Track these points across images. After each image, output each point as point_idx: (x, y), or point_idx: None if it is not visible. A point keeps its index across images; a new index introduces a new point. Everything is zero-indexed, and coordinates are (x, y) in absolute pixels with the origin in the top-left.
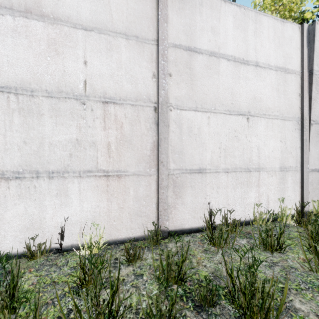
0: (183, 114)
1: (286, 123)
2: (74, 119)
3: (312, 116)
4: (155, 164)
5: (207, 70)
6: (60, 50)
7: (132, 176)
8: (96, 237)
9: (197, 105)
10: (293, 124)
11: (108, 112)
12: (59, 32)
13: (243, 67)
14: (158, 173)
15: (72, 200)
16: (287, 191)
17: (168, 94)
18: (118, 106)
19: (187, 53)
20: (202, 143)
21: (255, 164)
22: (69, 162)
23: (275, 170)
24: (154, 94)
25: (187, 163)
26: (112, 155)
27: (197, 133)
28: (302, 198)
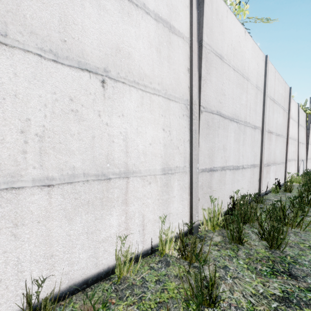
0: None
1: (171, 104)
2: None
3: (202, 101)
4: None
5: None
6: None
7: None
8: None
9: None
10: (180, 108)
11: None
12: None
13: None
14: None
15: None
16: (173, 202)
17: None
18: None
19: None
20: None
21: (120, 165)
22: None
23: (155, 173)
24: None
25: None
26: None
27: None
28: (191, 208)
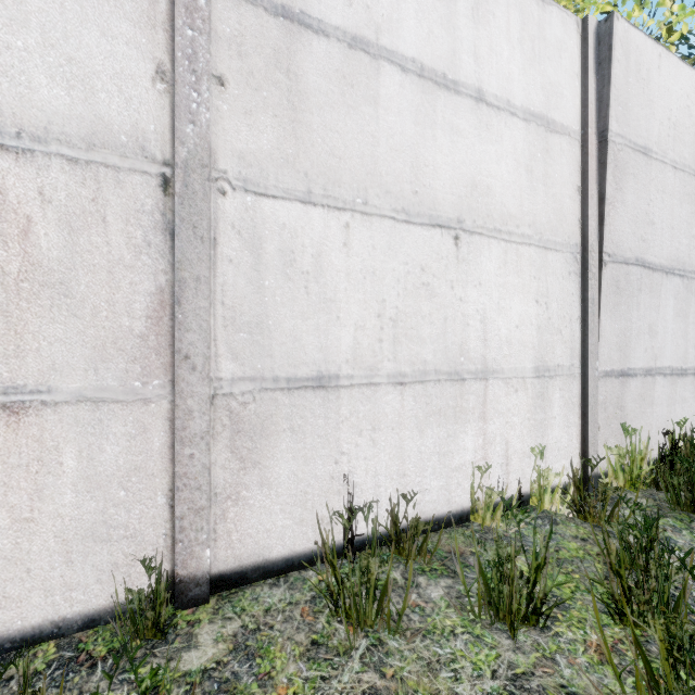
0: (266, 209)
1: (549, 257)
2: None
3: (607, 244)
4: (164, 365)
5: (341, 86)
6: None
7: (72, 405)
8: None
9: (312, 186)
10: (565, 260)
11: None
12: None
13: (445, 96)
14: (174, 392)
15: None
16: (551, 427)
17: (212, 142)
18: (12, 158)
19: (280, 25)
20: (328, 300)
21: (477, 360)
22: None
23: (524, 375)
24: (161, 134)
25: (280, 360)
26: None
27: (312, 271)
28: (584, 442)
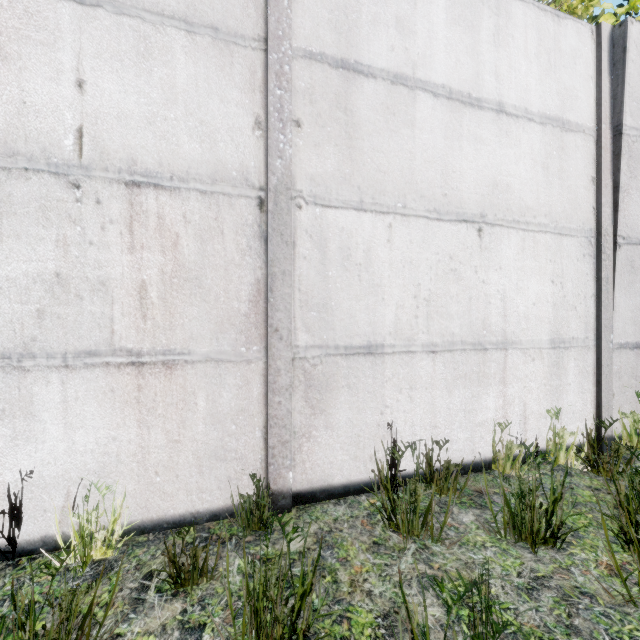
0: (330, 217)
1: (564, 242)
2: (50, 223)
3: (621, 228)
4: (260, 335)
5: (386, 115)
6: (12, 50)
7: (202, 363)
8: (74, 532)
9: (363, 197)
10: (579, 244)
11: (141, 208)
12: (8, 4)
13: (469, 112)
14: (267, 356)
15: (45, 425)
16: (566, 392)
17: (292, 170)
18: (168, 194)
19: (339, 75)
20: (375, 285)
21: (497, 333)
22: (36, 332)
23: (540, 346)
24: (258, 168)
25: (339, 333)
26: (152, 314)
27: (363, 263)
28: (598, 407)
